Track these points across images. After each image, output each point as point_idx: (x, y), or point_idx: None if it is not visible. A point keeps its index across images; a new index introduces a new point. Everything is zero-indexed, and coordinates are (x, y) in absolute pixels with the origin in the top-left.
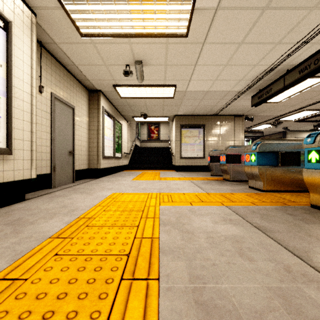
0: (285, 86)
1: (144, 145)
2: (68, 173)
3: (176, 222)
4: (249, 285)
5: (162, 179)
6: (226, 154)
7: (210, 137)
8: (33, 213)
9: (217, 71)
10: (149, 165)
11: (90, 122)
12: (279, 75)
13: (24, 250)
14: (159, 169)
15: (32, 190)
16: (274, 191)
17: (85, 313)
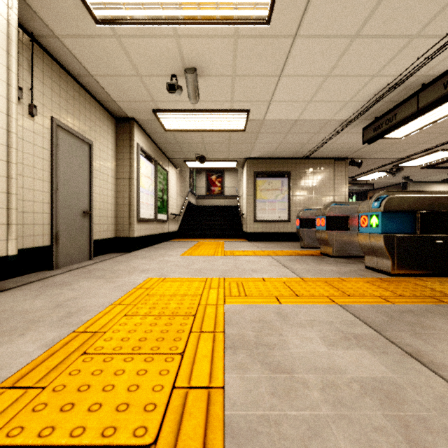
0: (419, 109)
1: (202, 202)
2: (81, 245)
3: (255, 342)
4: None
5: (227, 254)
6: (327, 215)
7: (299, 190)
8: None
9: (314, 87)
10: (209, 232)
11: (119, 167)
12: (408, 93)
13: None
14: (223, 237)
15: (17, 274)
16: (410, 275)
17: None
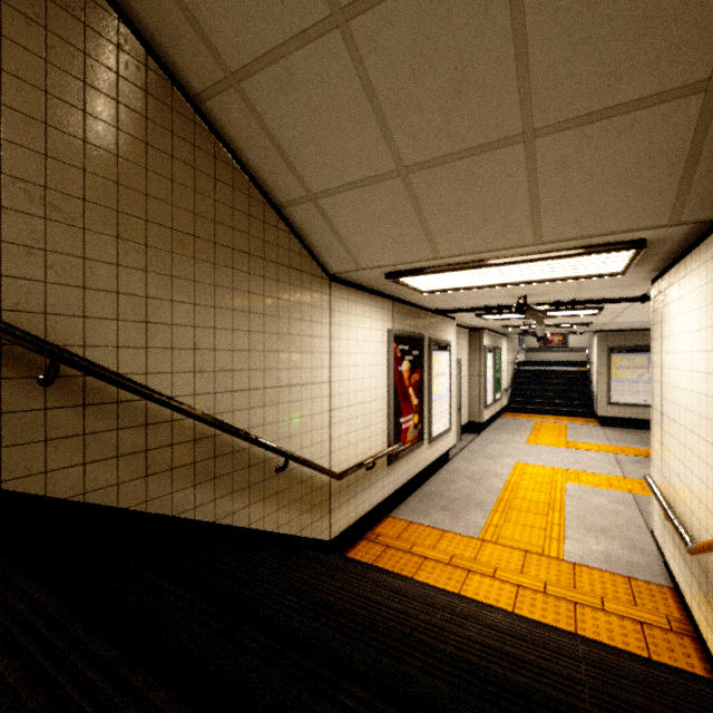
0: None
1: (533, 357)
2: (457, 431)
3: (578, 496)
4: (604, 522)
5: (569, 446)
6: None
7: None
8: (472, 474)
9: None
10: (546, 407)
11: (470, 367)
12: None
13: (496, 493)
14: (566, 415)
15: None
16: None
17: (539, 513)
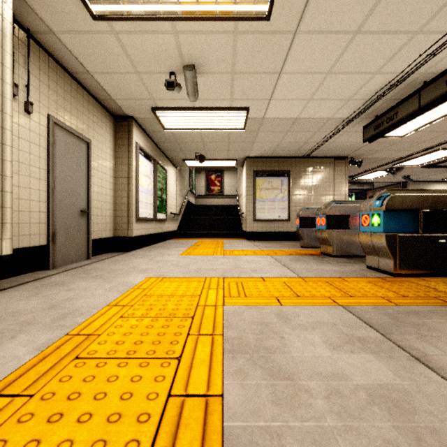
0: (421, 107)
1: (201, 202)
2: (79, 245)
3: (256, 345)
4: None
5: (227, 253)
6: (327, 214)
7: (298, 189)
8: None
9: (314, 84)
10: (208, 231)
11: (117, 166)
12: (410, 90)
13: None
14: (223, 237)
15: (13, 274)
16: (412, 275)
17: None
